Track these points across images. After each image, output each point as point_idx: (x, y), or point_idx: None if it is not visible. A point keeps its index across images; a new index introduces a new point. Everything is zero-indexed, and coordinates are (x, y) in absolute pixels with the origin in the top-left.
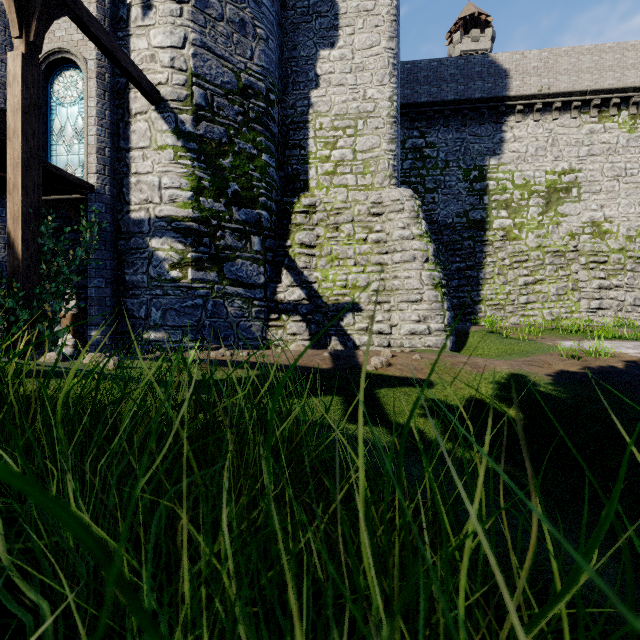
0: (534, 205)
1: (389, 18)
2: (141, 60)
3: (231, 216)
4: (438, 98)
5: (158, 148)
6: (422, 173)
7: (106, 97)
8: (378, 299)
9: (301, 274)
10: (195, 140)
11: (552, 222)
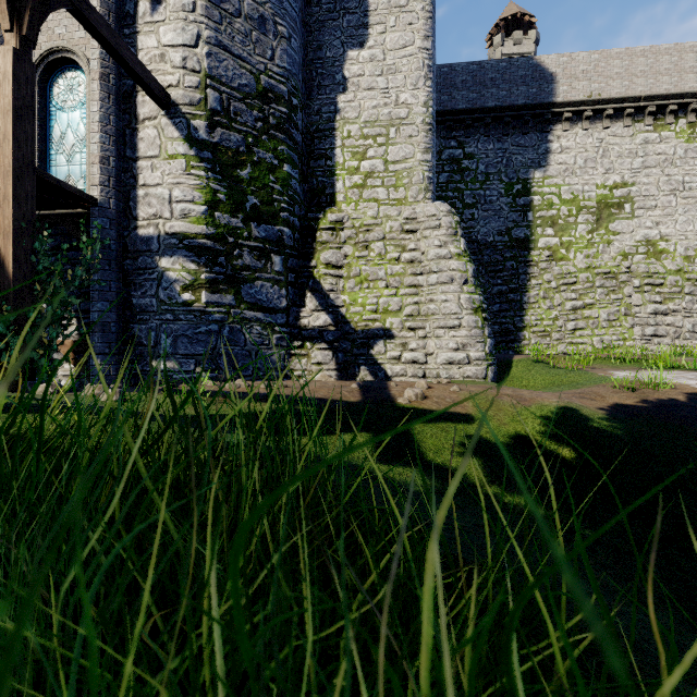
0: (583, 222)
1: (424, 15)
2: (150, 60)
3: (249, 233)
4: (478, 105)
5: (168, 157)
6: (460, 187)
7: (111, 101)
8: (412, 325)
9: (327, 297)
10: (209, 149)
11: (603, 241)
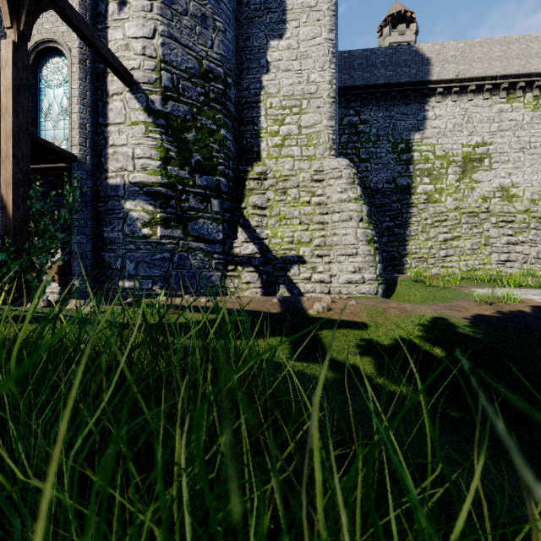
0: (452, 173)
1: (329, 13)
2: (117, 48)
3: (194, 182)
4: (370, 82)
5: (132, 124)
6: (357, 146)
7: (87, 80)
8: (320, 253)
9: (254, 231)
10: (163, 117)
11: (467, 187)
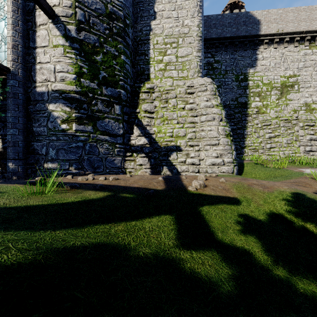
0: (274, 94)
1: None
2: None
3: (101, 92)
4: (221, 35)
5: (53, 46)
6: (212, 77)
7: (19, 12)
8: (192, 143)
9: (145, 129)
10: (77, 42)
11: (284, 104)
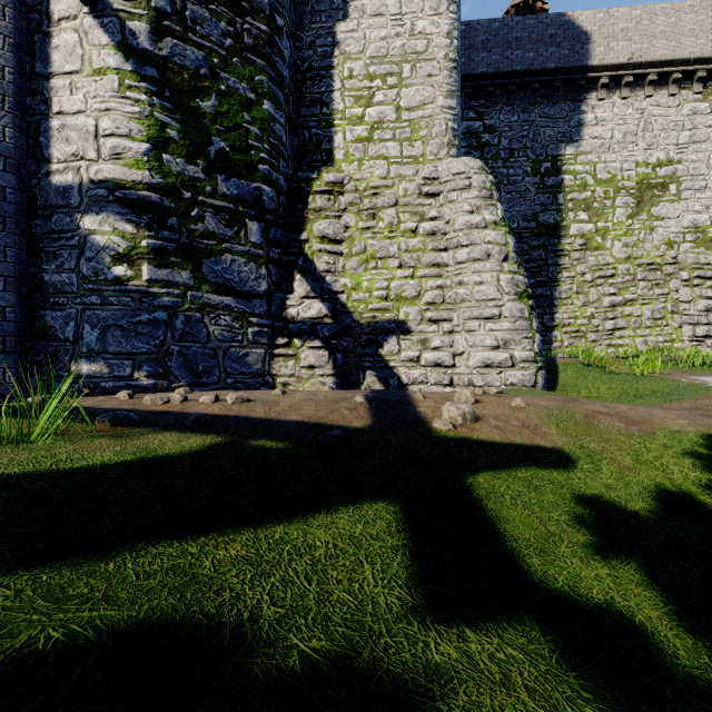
0: (622, 205)
1: None
2: None
3: (214, 188)
4: (500, 68)
5: (94, 73)
6: None
7: None
8: (434, 315)
9: (322, 280)
10: (154, 64)
11: (644, 227)
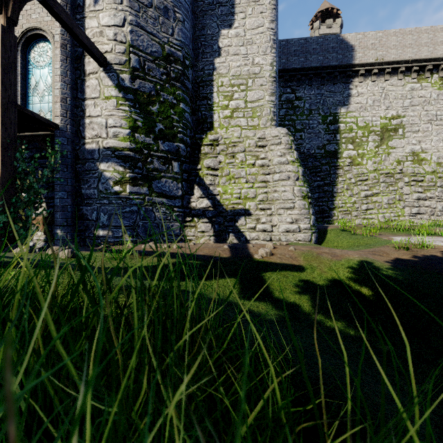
0: (372, 141)
1: (270, 7)
2: (93, 35)
3: (158, 147)
4: (304, 65)
5: (105, 98)
6: (293, 118)
7: (67, 61)
8: (263, 207)
9: (208, 189)
10: (132, 92)
11: (384, 153)
